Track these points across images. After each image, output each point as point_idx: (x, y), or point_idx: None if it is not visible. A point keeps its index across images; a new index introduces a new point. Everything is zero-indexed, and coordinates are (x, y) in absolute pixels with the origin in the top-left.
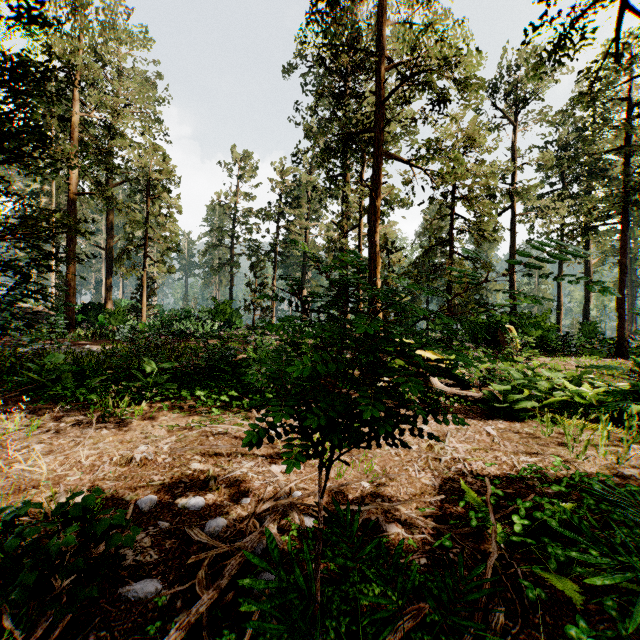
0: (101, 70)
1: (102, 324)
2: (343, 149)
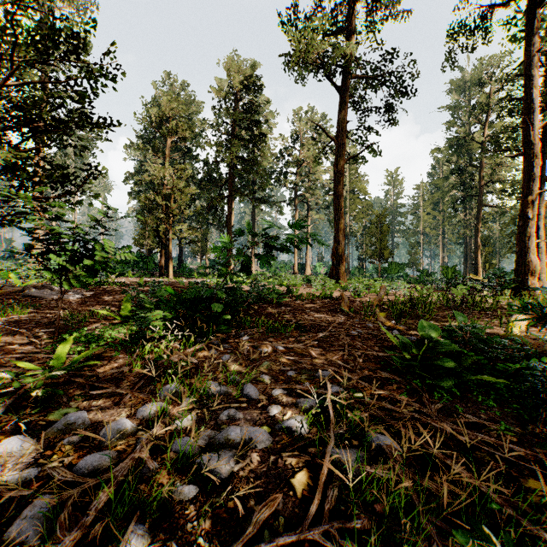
0: (362, 186)
1: (353, 273)
2: (463, 201)
